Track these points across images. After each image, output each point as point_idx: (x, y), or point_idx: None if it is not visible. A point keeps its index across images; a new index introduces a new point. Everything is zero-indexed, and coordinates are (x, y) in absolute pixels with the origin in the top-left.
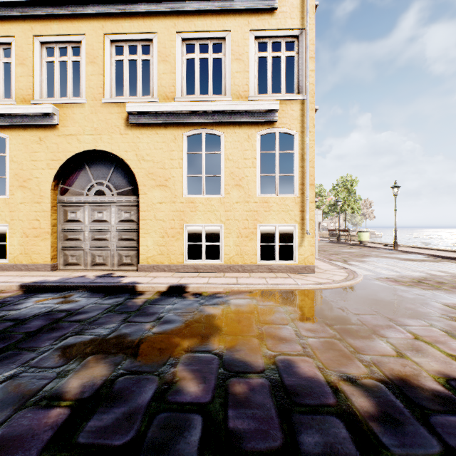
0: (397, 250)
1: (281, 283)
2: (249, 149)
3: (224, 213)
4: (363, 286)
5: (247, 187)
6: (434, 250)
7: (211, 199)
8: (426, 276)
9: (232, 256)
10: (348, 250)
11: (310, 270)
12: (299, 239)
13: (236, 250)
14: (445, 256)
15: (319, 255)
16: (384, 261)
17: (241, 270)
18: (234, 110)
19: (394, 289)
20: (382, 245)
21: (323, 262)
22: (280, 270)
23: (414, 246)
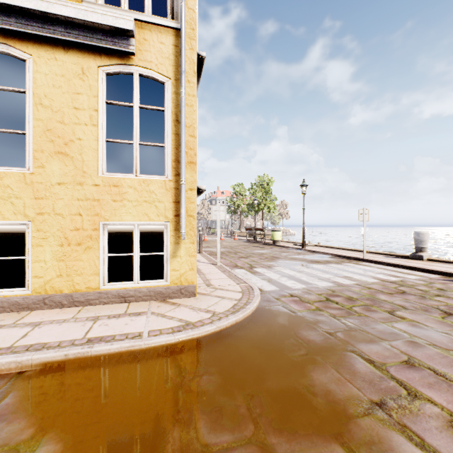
0: (305, 250)
1: (111, 336)
2: (85, 94)
3: (33, 202)
4: (255, 320)
5: (80, 158)
6: (336, 249)
7: (3, 174)
8: (334, 287)
9: (50, 280)
10: (261, 251)
11: (188, 293)
12: (172, 246)
13: (59, 268)
14: (347, 255)
15: (227, 259)
16: (292, 264)
17: (66, 303)
18: (45, 11)
19: (297, 322)
20: (293, 244)
21: (222, 272)
22: (140, 297)
23: (319, 245)
